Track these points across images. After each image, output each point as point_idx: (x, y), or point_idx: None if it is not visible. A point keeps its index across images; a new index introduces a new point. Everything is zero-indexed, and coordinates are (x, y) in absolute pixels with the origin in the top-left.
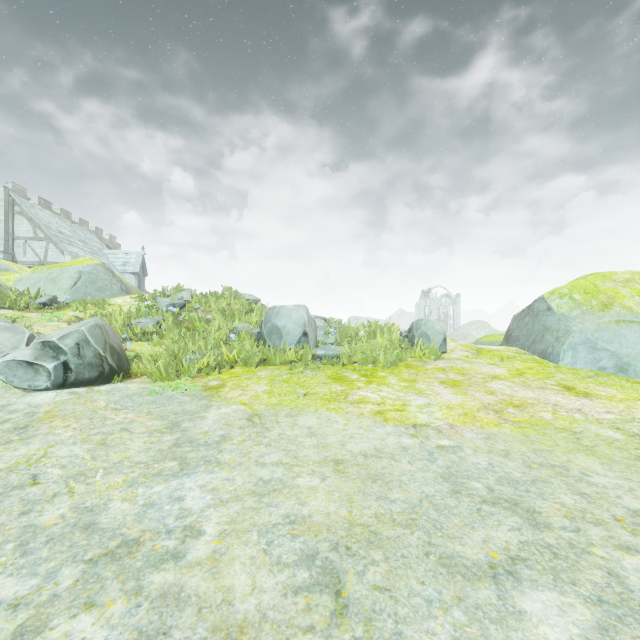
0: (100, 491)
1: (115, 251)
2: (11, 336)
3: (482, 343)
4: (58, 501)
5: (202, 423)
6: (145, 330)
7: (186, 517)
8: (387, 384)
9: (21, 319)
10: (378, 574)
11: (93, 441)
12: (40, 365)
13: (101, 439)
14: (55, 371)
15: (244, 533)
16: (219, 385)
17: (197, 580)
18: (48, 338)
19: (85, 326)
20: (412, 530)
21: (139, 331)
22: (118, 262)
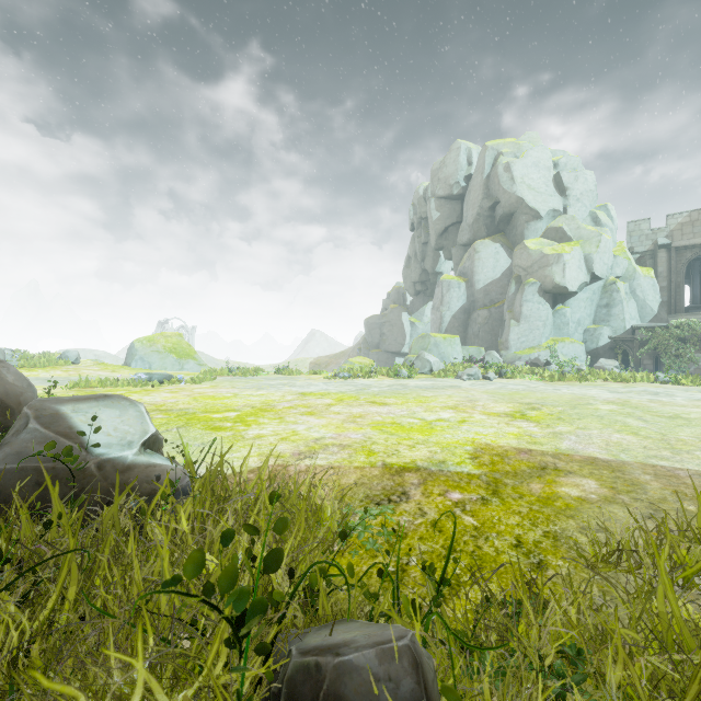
0: None
1: None
2: None
3: None
4: None
5: None
6: None
7: None
8: (37, 372)
9: None
10: None
11: None
12: None
13: None
14: None
15: None
16: None
17: None
18: None
19: None
20: None
21: None
22: None
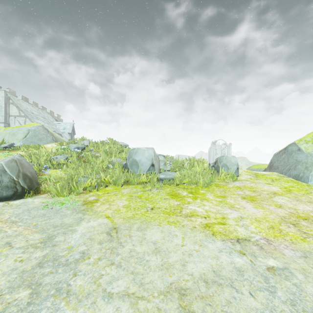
0: None
1: (59, 122)
2: None
3: (252, 169)
4: None
5: (71, 237)
6: (59, 162)
7: None
8: (207, 199)
9: None
10: None
11: None
12: None
13: None
14: None
15: None
16: (94, 200)
17: None
18: None
19: (3, 160)
20: None
21: (56, 163)
22: (61, 128)
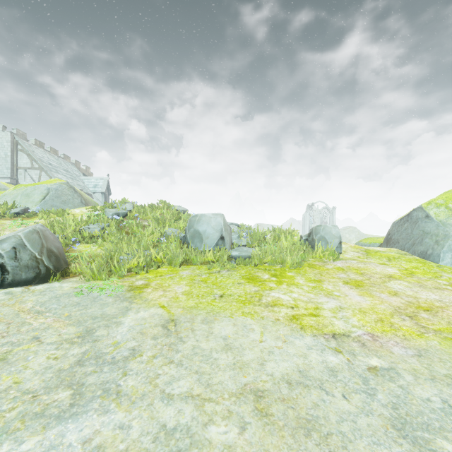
0: None
1: (88, 177)
2: None
3: (363, 244)
4: None
5: (116, 331)
6: (92, 234)
7: None
8: (296, 284)
9: None
10: None
11: None
12: None
13: (5, 352)
14: None
15: None
16: (143, 285)
17: None
18: None
19: (22, 231)
20: None
21: (88, 235)
22: (90, 185)
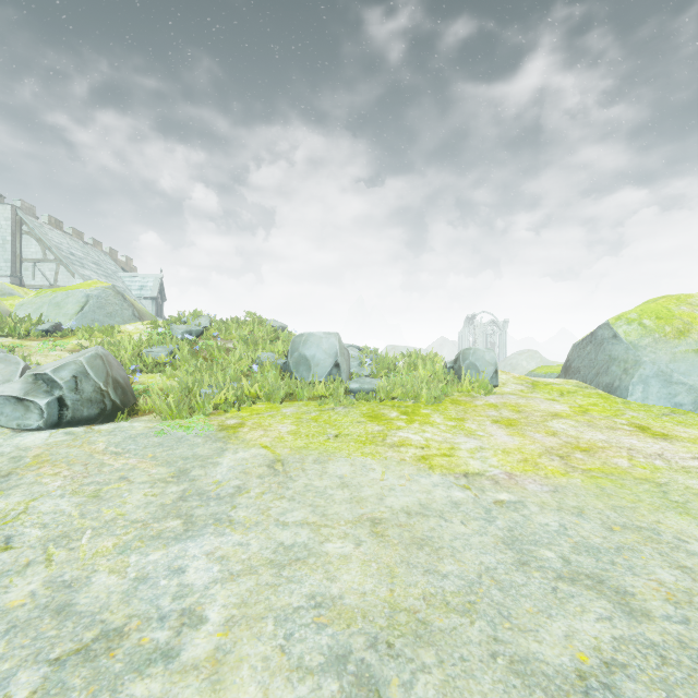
0: (84, 559)
1: (131, 274)
2: (3, 367)
3: (536, 375)
4: (31, 572)
5: (215, 471)
6: (157, 360)
7: (185, 597)
8: (431, 423)
9: (20, 348)
10: (430, 687)
11: (85, 493)
12: (31, 401)
13: (94, 490)
14: (48, 408)
15: (257, 621)
16: (237, 424)
17: (191, 693)
18: (41, 370)
19: (84, 356)
20: (471, 619)
21: (150, 362)
22: (134, 286)
